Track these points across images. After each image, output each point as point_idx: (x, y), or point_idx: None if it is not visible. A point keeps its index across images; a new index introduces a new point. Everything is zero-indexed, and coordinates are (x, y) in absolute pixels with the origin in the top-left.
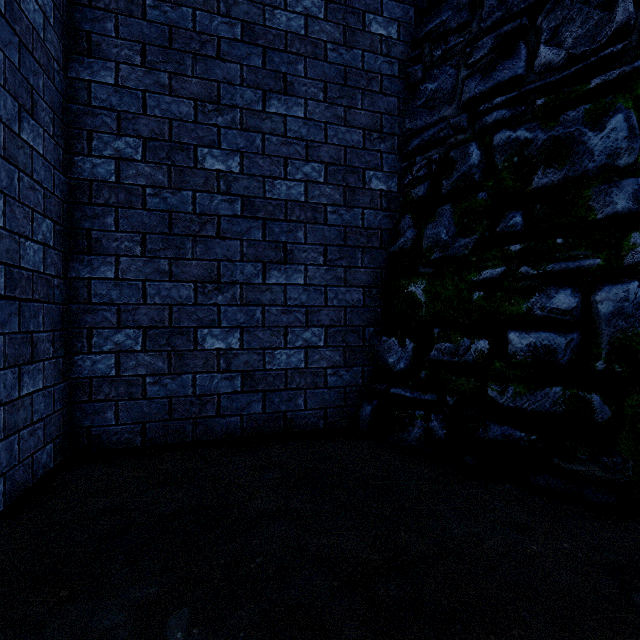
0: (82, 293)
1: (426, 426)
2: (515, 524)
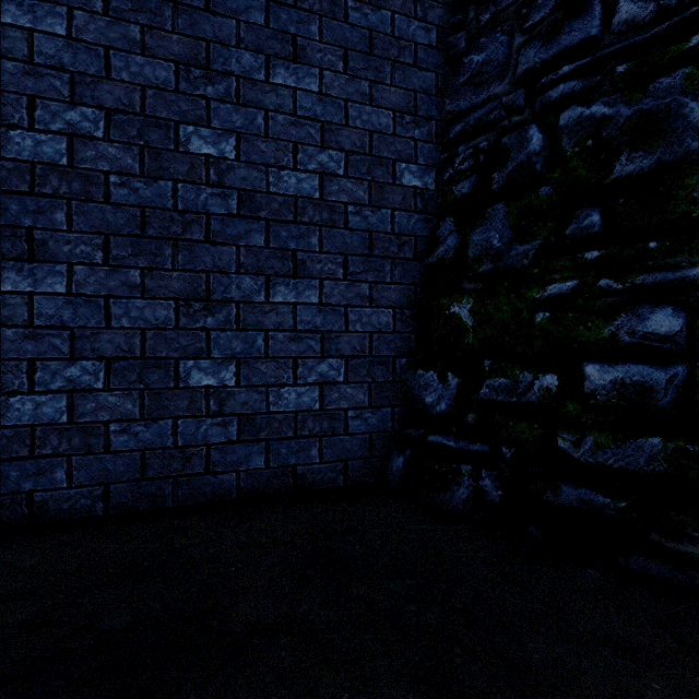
0: (20, 313)
1: (475, 485)
2: (617, 640)
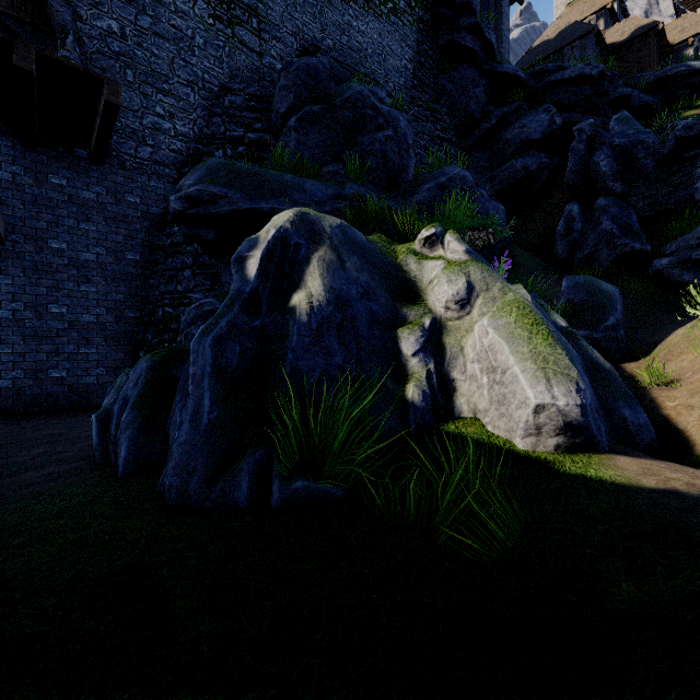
0: None
1: None
2: None
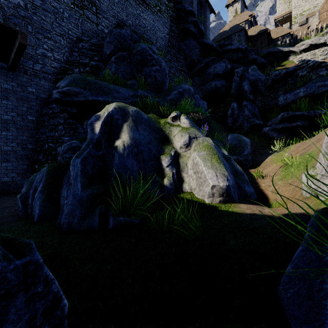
0: None
1: None
2: None
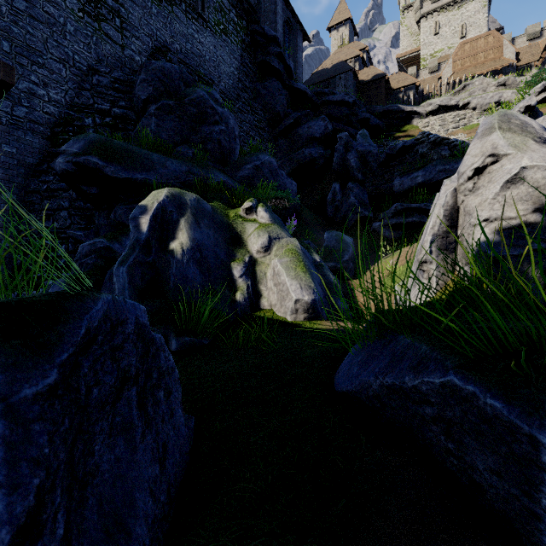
0: None
1: None
2: None
